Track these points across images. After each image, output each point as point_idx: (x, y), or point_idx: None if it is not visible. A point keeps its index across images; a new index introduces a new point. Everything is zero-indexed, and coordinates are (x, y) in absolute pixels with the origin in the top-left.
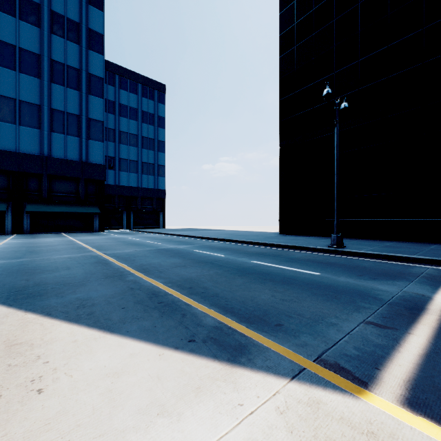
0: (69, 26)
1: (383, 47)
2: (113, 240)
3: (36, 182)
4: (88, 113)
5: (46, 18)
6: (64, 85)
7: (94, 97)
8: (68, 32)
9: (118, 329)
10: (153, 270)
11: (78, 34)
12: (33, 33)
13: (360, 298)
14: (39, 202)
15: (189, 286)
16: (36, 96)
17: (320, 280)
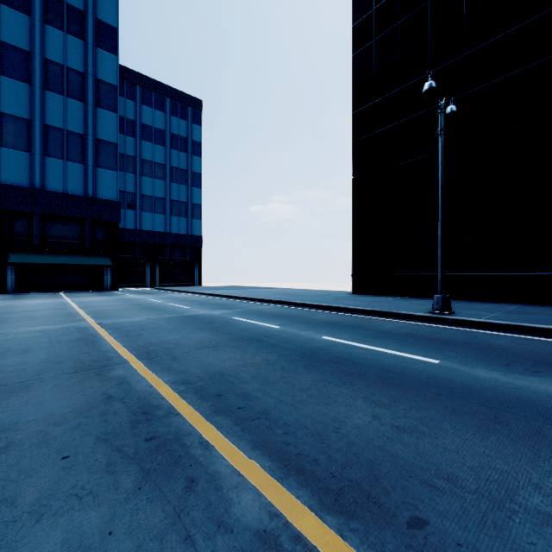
0: (70, 15)
1: (498, 34)
2: (123, 303)
3: (25, 223)
4: (96, 132)
5: (38, 3)
6: (63, 94)
7: (104, 111)
8: (69, 23)
9: (9, 549)
10: (162, 355)
11: (83, 26)
12: (20, 22)
13: (547, 423)
14: (29, 250)
15: (217, 391)
16: (25, 107)
17: (445, 375)
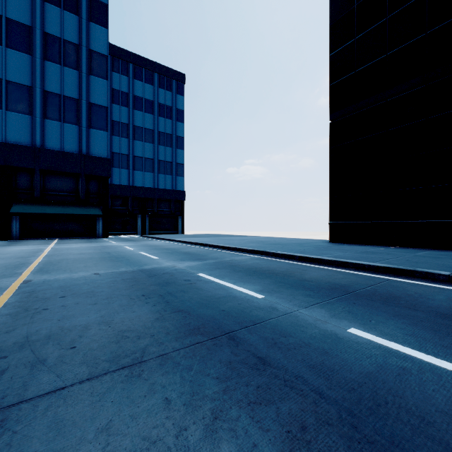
0: None
1: None
2: (95, 251)
3: (28, 178)
4: (89, 97)
5: None
6: (60, 64)
7: (96, 78)
8: (65, 1)
9: None
10: None
11: (78, 3)
12: (23, 1)
13: None
14: (30, 202)
15: None
16: (27, 75)
17: None
